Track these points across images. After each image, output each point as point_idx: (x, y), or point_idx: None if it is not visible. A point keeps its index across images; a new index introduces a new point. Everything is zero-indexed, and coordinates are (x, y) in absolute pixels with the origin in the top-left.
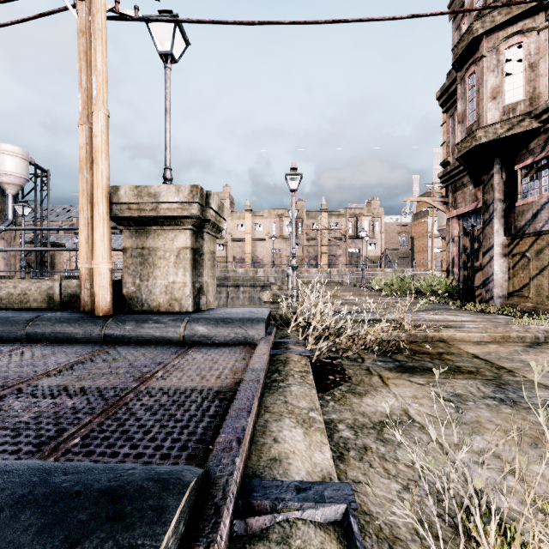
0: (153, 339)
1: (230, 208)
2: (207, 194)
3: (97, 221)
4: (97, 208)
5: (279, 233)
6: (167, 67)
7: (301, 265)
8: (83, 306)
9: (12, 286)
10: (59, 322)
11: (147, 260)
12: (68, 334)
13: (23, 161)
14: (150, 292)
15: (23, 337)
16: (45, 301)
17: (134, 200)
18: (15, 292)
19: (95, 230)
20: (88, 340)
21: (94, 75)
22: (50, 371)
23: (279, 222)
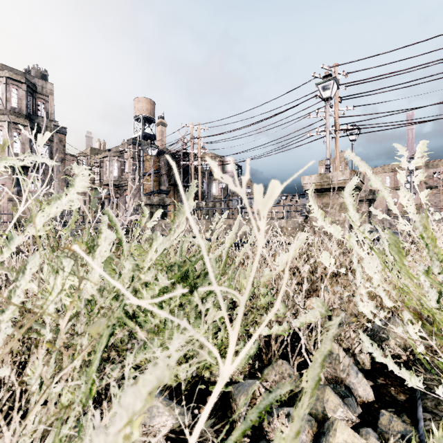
0: None
1: (345, 168)
2: (374, 191)
3: None
4: None
5: (393, 185)
6: (353, 144)
7: (419, 212)
8: None
9: None
10: None
11: None
12: None
13: (234, 164)
14: None
15: None
16: None
17: None
18: None
19: None
20: None
21: (336, 160)
22: None
23: (393, 175)
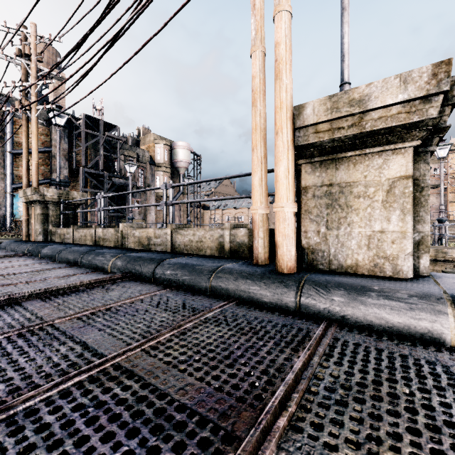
0: (388, 326)
1: None
2: None
3: (280, 152)
4: (280, 135)
5: None
6: None
7: None
8: (256, 258)
9: (192, 233)
10: (242, 278)
11: (337, 200)
12: (253, 295)
13: (187, 151)
14: (341, 244)
15: (207, 289)
16: (216, 249)
17: (325, 117)
18: (193, 239)
19: (278, 164)
20: (278, 307)
21: None
22: (281, 395)
23: None
